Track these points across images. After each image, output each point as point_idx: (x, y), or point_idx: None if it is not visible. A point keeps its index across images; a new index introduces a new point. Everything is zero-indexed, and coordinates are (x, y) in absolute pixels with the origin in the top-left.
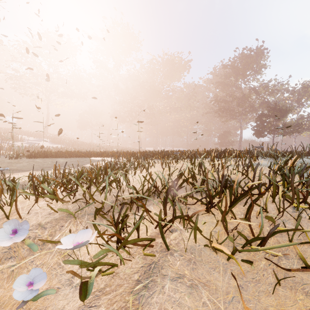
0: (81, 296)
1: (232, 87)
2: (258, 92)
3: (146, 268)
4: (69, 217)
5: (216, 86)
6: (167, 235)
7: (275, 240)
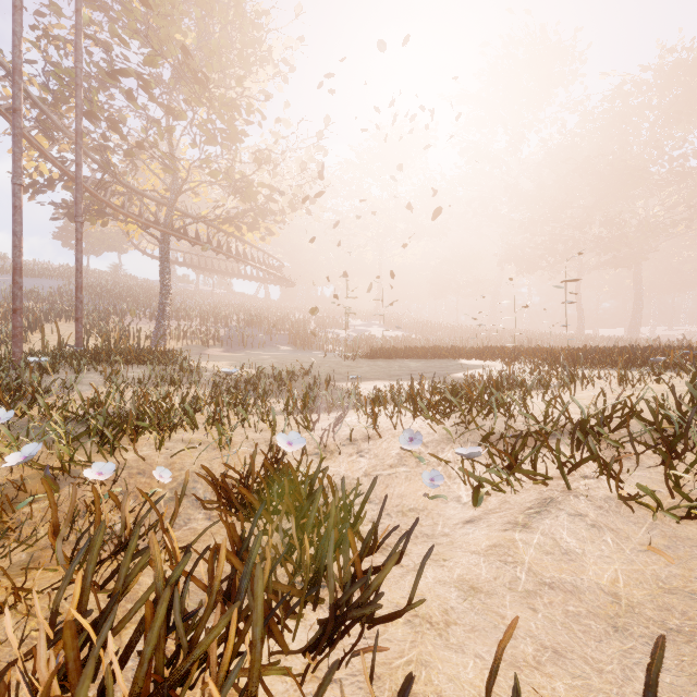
0: (473, 501)
1: None
2: None
3: (540, 501)
4: (450, 441)
5: None
6: (576, 480)
7: None
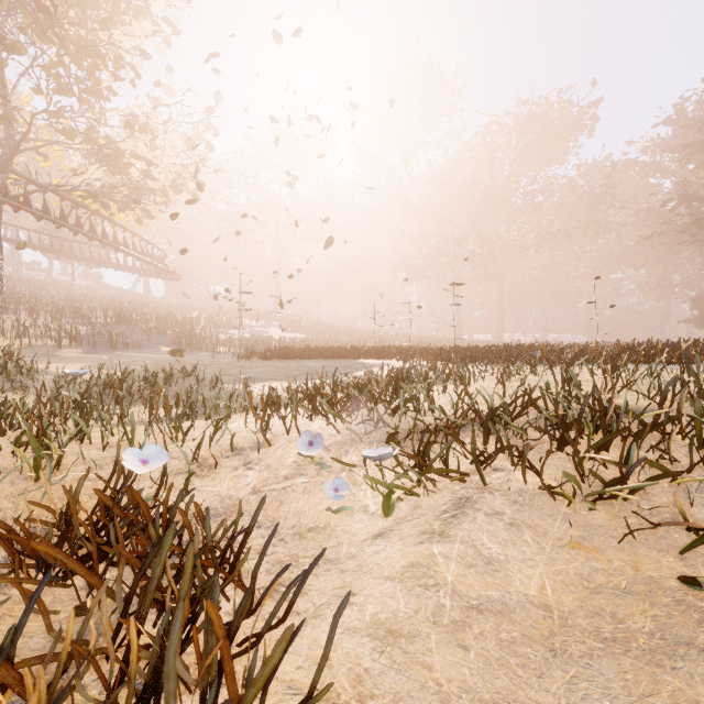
0: (384, 510)
1: None
2: None
3: (455, 501)
4: (355, 442)
5: (683, 157)
6: (488, 474)
7: (669, 500)
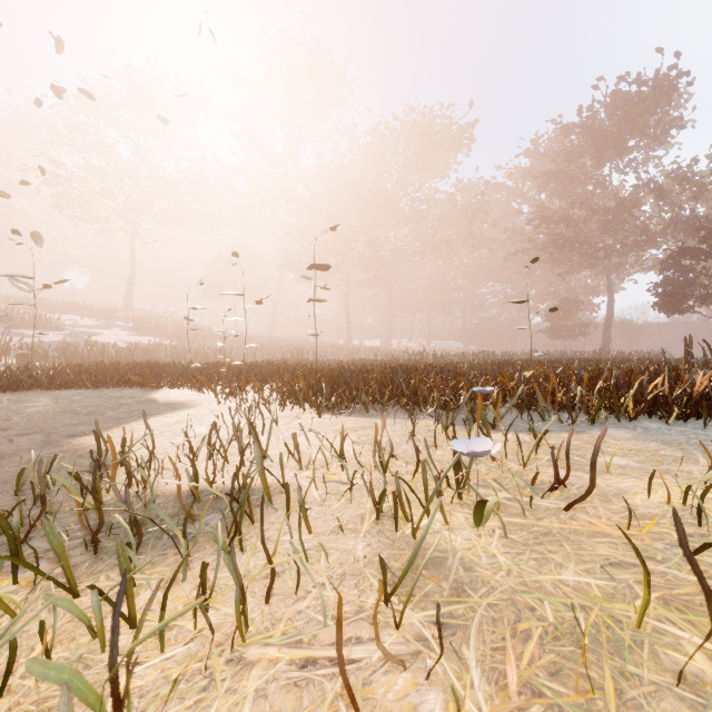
0: None
1: (586, 185)
2: (662, 193)
3: None
4: None
5: (541, 183)
6: None
7: None
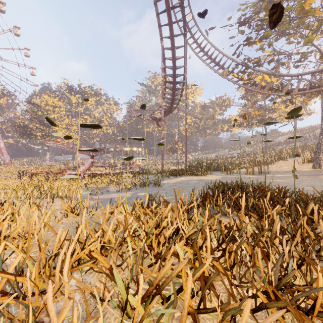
0: None
1: None
2: None
3: None
4: None
5: None
6: None
7: None
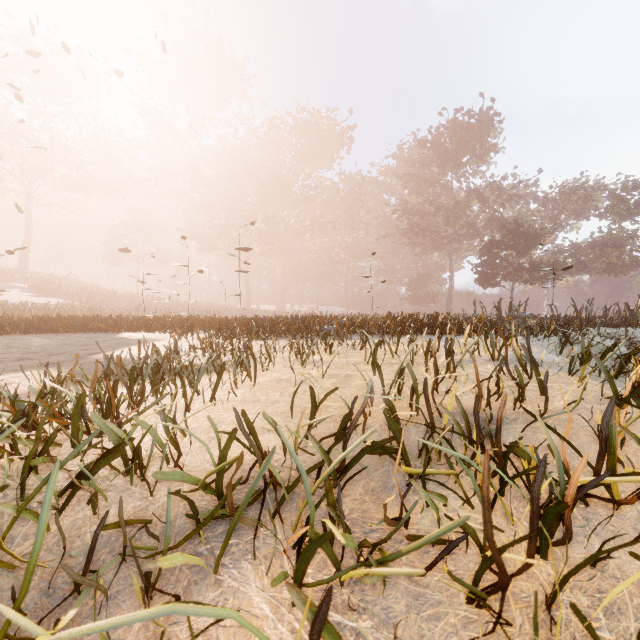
0: None
1: (435, 187)
2: (483, 199)
3: None
4: None
5: (404, 182)
6: None
7: None
